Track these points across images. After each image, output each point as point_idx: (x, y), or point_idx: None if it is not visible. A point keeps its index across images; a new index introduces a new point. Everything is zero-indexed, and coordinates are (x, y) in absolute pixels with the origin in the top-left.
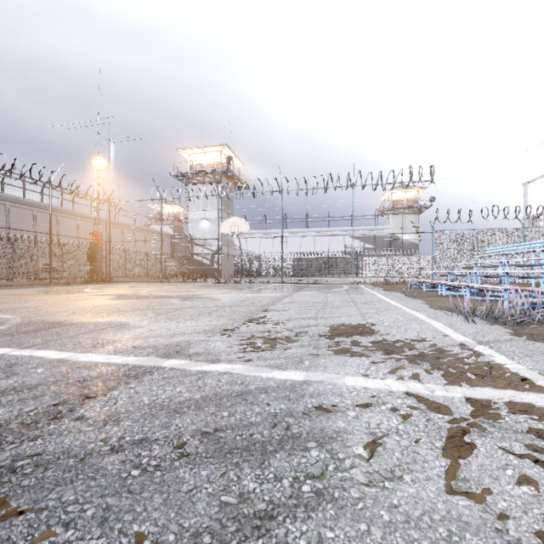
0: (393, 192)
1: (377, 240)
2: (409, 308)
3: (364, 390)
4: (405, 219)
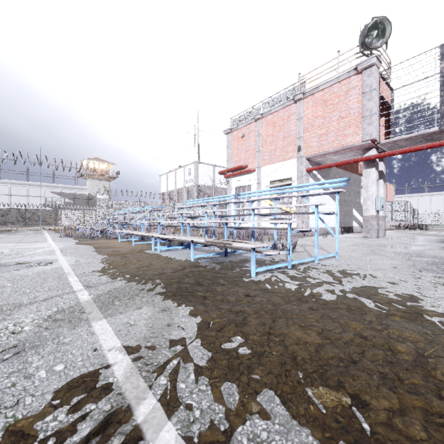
0: (90, 162)
1: (77, 197)
2: (50, 237)
3: (5, 245)
4: (99, 183)
